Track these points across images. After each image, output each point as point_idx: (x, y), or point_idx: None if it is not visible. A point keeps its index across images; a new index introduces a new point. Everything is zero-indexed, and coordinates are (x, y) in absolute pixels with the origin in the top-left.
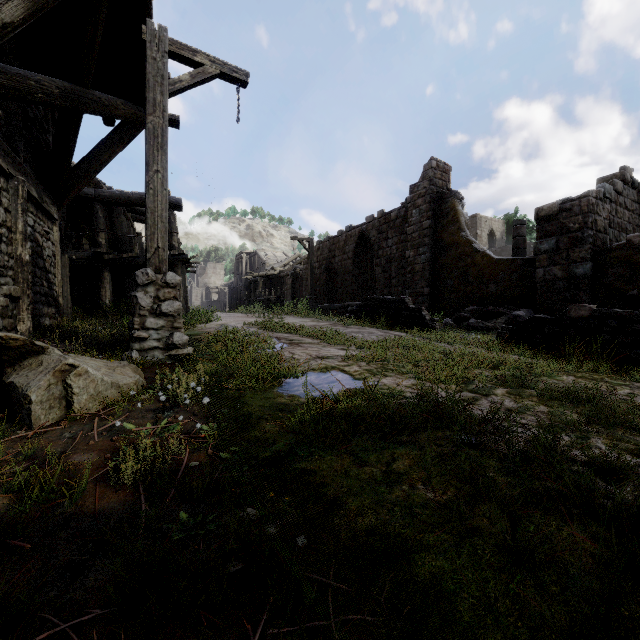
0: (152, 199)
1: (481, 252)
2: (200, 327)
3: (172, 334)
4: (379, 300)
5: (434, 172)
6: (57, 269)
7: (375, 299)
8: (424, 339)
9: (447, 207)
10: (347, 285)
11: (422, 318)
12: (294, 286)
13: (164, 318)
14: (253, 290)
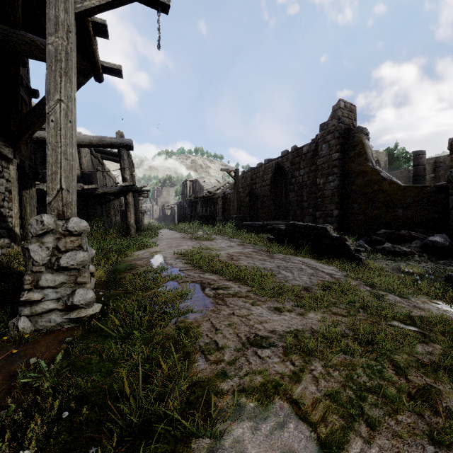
0: (53, 133)
1: (388, 180)
2: (134, 256)
3: (73, 292)
4: (299, 226)
5: (342, 112)
6: (13, 203)
7: (295, 225)
8: (364, 283)
9: (354, 141)
10: (265, 206)
11: (346, 248)
12: (224, 206)
13: (64, 273)
14: (194, 208)
